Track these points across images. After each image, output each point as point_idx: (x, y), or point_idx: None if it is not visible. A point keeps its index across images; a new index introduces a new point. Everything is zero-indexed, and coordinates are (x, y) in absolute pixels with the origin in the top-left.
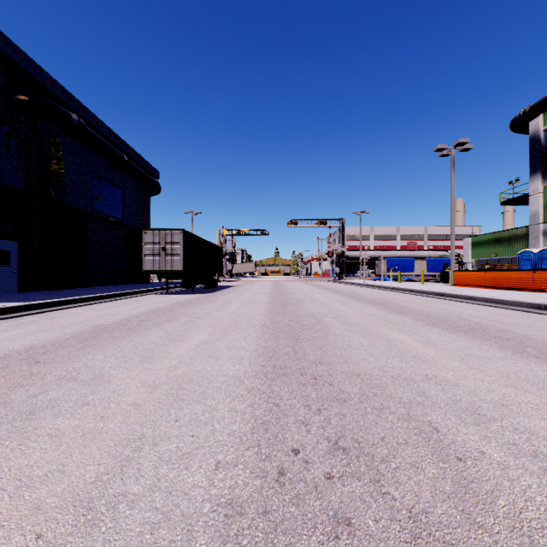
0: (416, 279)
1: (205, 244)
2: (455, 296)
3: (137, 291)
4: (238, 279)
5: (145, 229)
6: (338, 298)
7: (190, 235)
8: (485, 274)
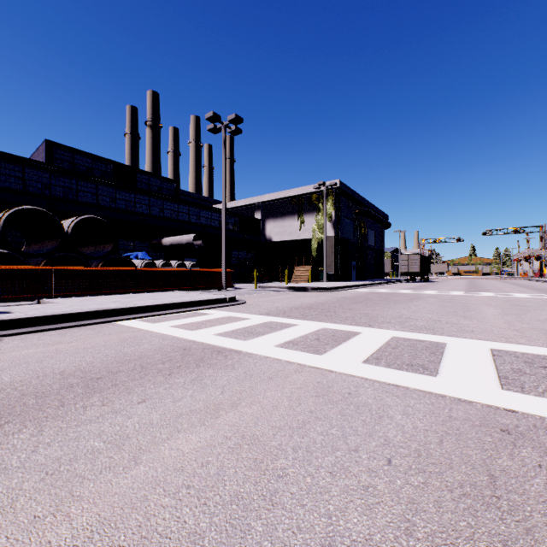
0: None
1: (424, 258)
2: None
3: (398, 281)
4: (435, 278)
5: (401, 254)
6: (506, 285)
7: (420, 255)
8: None
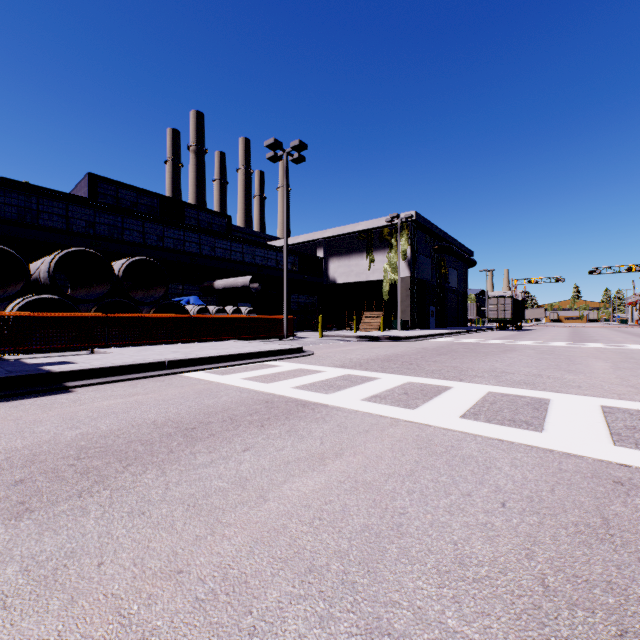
0: None
1: (517, 301)
2: None
3: (485, 329)
4: (530, 325)
5: (489, 298)
6: (618, 334)
7: (512, 299)
8: None
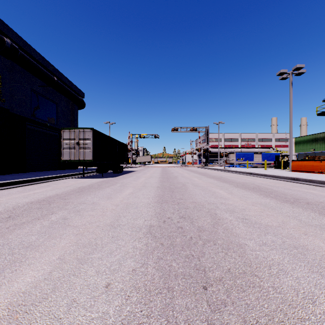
0: (255, 166)
1: (113, 141)
2: (311, 181)
3: (56, 176)
4: (139, 166)
5: (63, 128)
6: (214, 182)
7: (99, 133)
8: (321, 163)
